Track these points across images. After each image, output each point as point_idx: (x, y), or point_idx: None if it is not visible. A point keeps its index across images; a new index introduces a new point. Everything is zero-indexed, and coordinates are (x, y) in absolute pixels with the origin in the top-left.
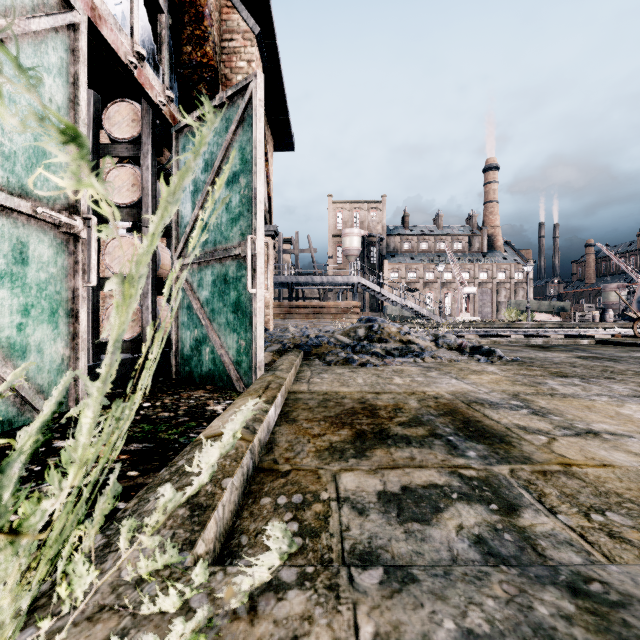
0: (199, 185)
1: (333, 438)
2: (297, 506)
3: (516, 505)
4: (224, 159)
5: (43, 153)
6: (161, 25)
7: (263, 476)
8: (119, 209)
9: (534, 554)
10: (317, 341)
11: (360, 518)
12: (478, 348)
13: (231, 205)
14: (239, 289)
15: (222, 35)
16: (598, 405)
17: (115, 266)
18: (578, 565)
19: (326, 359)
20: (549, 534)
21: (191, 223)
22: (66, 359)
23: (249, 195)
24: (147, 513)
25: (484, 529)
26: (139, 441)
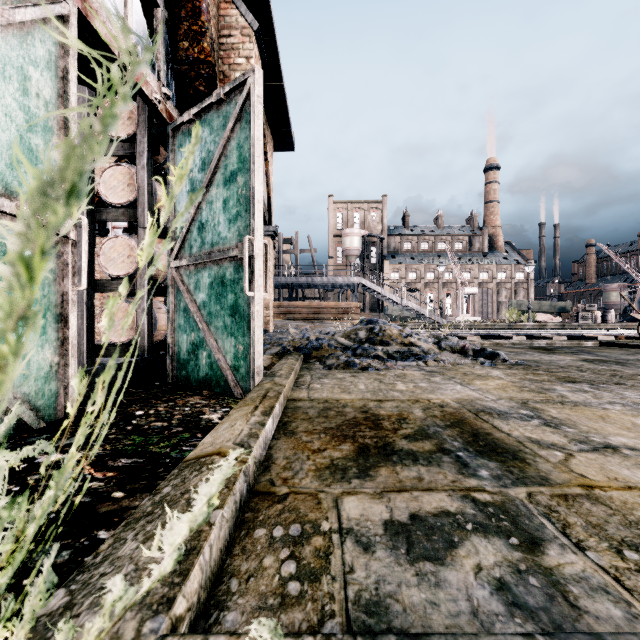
0: (196, 184)
1: (334, 454)
2: (295, 540)
3: (539, 538)
4: (221, 157)
5: (29, 150)
6: (157, 20)
7: (258, 501)
8: (114, 209)
9: (566, 605)
10: (317, 344)
11: (365, 556)
12: (481, 351)
13: (228, 205)
14: (237, 292)
15: (220, 31)
16: (612, 415)
17: (110, 267)
18: (629, 635)
19: (326, 363)
20: (580, 577)
21: (188, 223)
22: (55, 366)
23: (247, 195)
24: (120, 560)
25: (506, 570)
26: (128, 455)
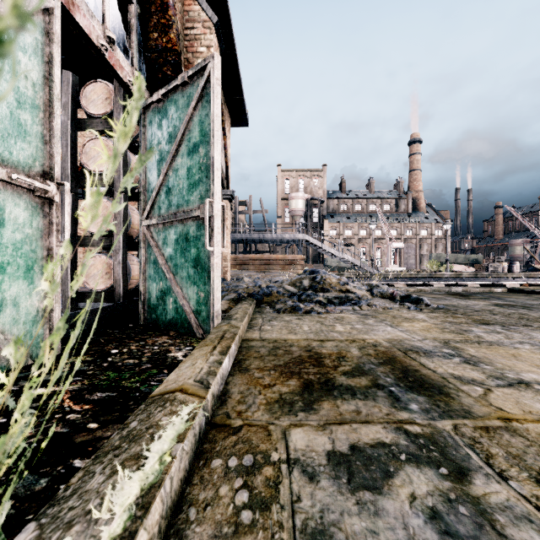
0: (164, 155)
1: (282, 389)
2: (247, 470)
3: (465, 468)
4: (185, 132)
5: (19, 125)
6: (130, 14)
7: (215, 433)
8: (94, 176)
9: (494, 533)
10: (268, 291)
11: (311, 485)
12: (407, 297)
13: (192, 172)
14: (199, 247)
15: (185, 24)
16: (523, 353)
17: (91, 226)
18: None
19: (275, 307)
20: (505, 506)
21: (157, 188)
22: (41, 311)
23: (207, 163)
24: (88, 494)
25: (437, 500)
26: (103, 390)
